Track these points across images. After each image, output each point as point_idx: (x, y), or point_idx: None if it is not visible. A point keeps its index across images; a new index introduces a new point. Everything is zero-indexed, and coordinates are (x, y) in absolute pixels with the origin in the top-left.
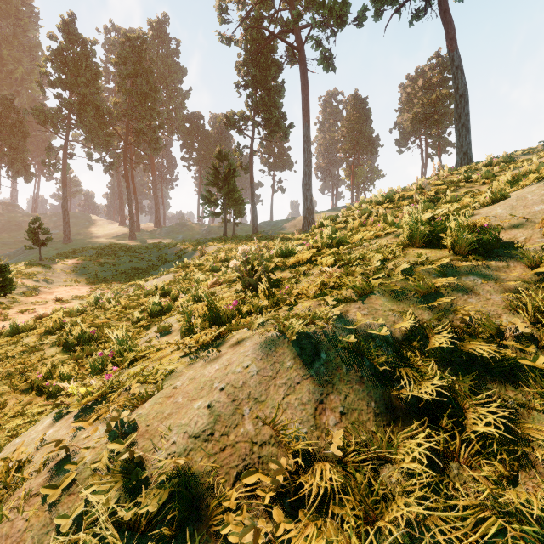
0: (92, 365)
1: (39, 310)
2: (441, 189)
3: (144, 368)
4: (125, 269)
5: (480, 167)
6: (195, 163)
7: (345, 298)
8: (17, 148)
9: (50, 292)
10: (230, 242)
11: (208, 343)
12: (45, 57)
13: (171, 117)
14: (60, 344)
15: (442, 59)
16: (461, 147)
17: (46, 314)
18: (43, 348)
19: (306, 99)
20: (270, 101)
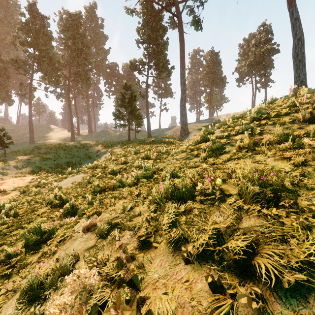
0: None
1: None
2: None
3: None
4: (61, 163)
5: None
6: (113, 93)
7: None
8: (3, 84)
9: (1, 183)
10: (131, 145)
11: None
12: (18, 27)
13: (98, 65)
14: None
15: (267, 27)
16: (299, 77)
17: None
18: None
19: (182, 49)
20: (159, 51)
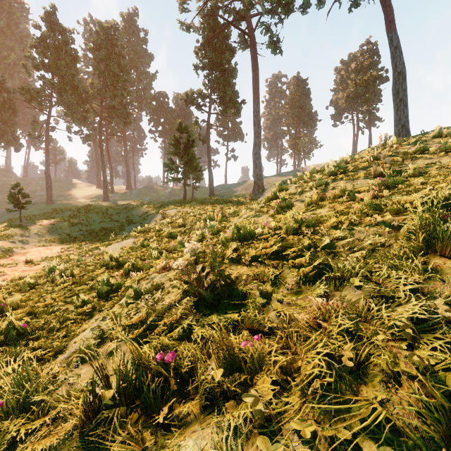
0: None
1: None
2: (397, 161)
3: None
4: (95, 229)
5: (429, 138)
6: (160, 135)
7: (401, 435)
8: (7, 122)
9: (23, 253)
10: (189, 205)
11: None
12: (30, 43)
13: (140, 96)
14: None
15: (372, 46)
16: (400, 120)
17: None
18: None
19: (256, 78)
20: (225, 81)
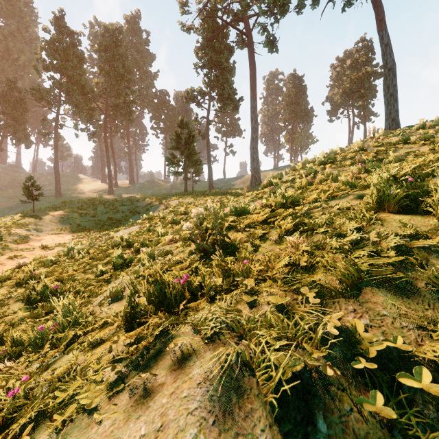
0: (33, 339)
1: (19, 260)
2: (381, 150)
3: (71, 368)
4: (102, 220)
5: (414, 130)
6: (162, 132)
7: (327, 290)
8: (19, 120)
9: (38, 240)
10: (190, 197)
11: (146, 346)
12: (40, 46)
13: (142, 94)
14: (24, 299)
15: (367, 43)
16: (390, 114)
17: (25, 263)
18: (9, 302)
19: (253, 76)
20: (223, 79)
